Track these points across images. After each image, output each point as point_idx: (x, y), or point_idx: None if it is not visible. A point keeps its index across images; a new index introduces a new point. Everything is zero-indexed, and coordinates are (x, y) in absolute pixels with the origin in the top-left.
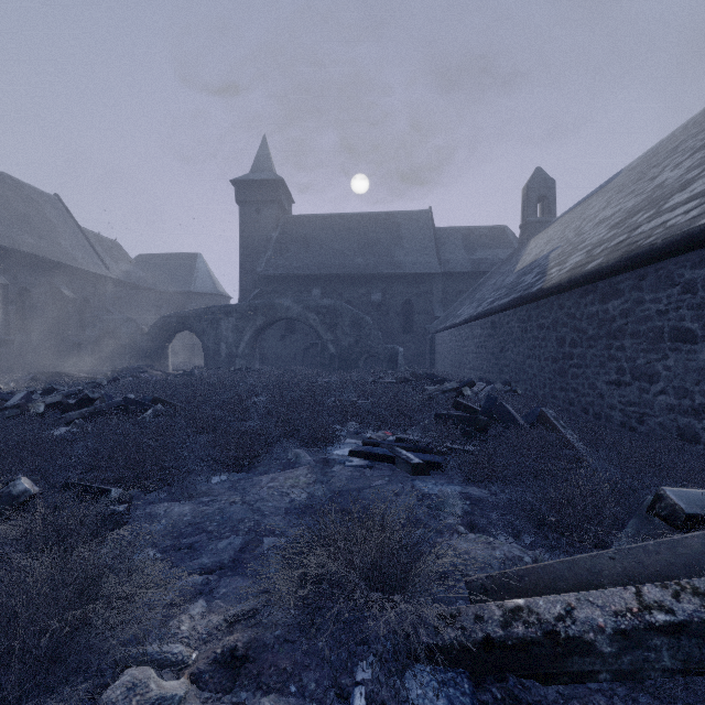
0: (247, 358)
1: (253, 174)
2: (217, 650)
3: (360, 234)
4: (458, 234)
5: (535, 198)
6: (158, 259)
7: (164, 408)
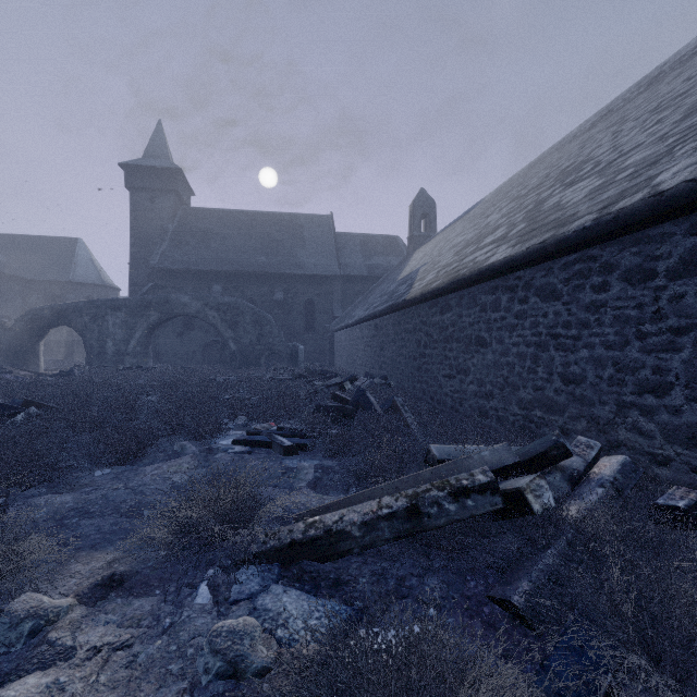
0: (138, 356)
1: (147, 160)
2: (98, 578)
3: (264, 232)
4: (357, 240)
5: (420, 215)
6: (24, 241)
7: (39, 410)
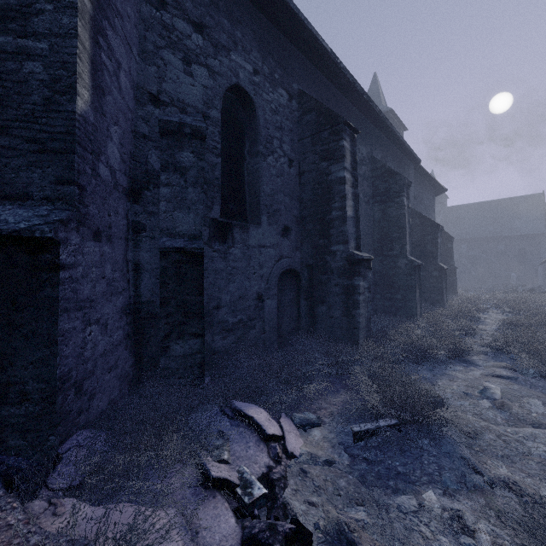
0: None
1: None
2: None
3: (491, 213)
4: None
5: None
6: None
7: None
